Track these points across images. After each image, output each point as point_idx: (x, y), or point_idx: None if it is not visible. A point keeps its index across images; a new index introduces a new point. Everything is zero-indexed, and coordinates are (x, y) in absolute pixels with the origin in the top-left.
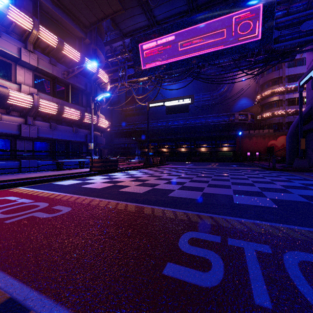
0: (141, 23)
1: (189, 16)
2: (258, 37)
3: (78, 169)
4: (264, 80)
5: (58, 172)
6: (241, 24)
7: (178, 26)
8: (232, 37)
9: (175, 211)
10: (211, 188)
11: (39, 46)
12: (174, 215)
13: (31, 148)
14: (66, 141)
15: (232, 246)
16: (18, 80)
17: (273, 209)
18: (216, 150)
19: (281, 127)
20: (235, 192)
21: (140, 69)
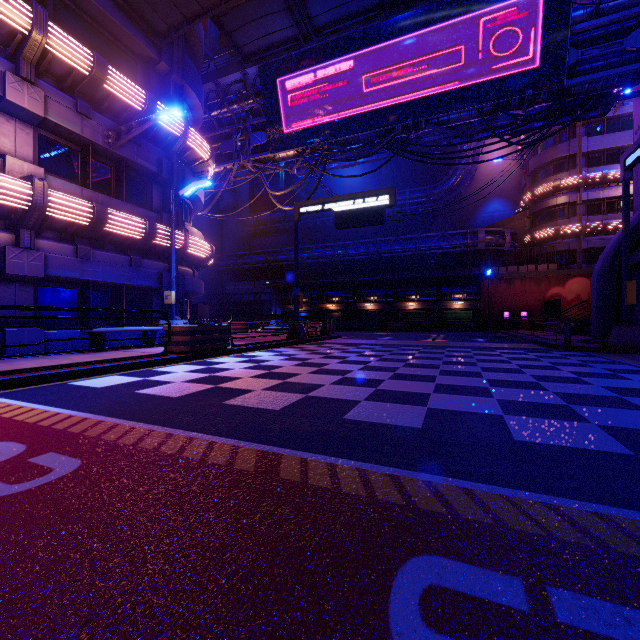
0: (281, 32)
1: (385, 17)
2: (534, 64)
3: (141, 349)
4: (538, 162)
5: (92, 356)
6: (497, 35)
7: (361, 39)
8: (478, 64)
9: (366, 469)
10: (444, 395)
11: (50, 70)
12: (363, 487)
13: (30, 301)
14: (115, 286)
15: (576, 631)
16: (0, 146)
17: (625, 460)
18: (440, 307)
19: (574, 260)
20: (506, 407)
21: (279, 132)
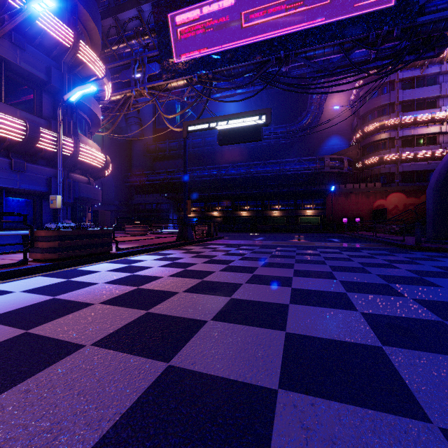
0: None
1: None
2: (390, 3)
3: (13, 255)
4: (367, 108)
5: None
6: None
7: None
8: (342, 2)
9: None
10: (409, 353)
11: None
12: None
13: None
14: None
15: None
16: None
17: None
18: (296, 214)
19: (393, 180)
20: None
21: (170, 62)
